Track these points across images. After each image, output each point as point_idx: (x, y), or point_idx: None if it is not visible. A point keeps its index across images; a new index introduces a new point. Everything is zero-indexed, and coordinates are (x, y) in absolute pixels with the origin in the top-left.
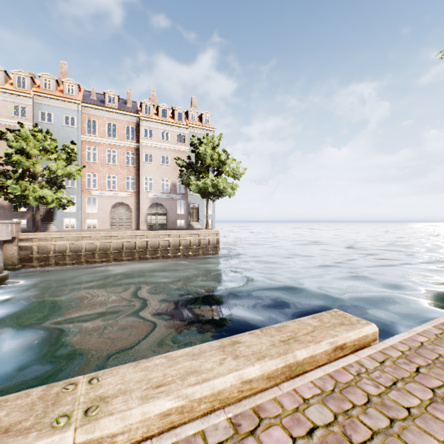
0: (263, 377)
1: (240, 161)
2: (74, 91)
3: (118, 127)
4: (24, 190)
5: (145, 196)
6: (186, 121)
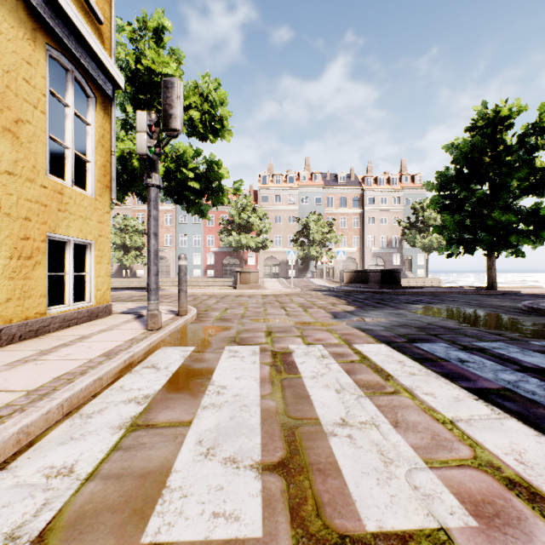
0: (523, 287)
1: None
2: (319, 179)
3: (347, 199)
4: (319, 253)
5: (368, 251)
6: (400, 184)
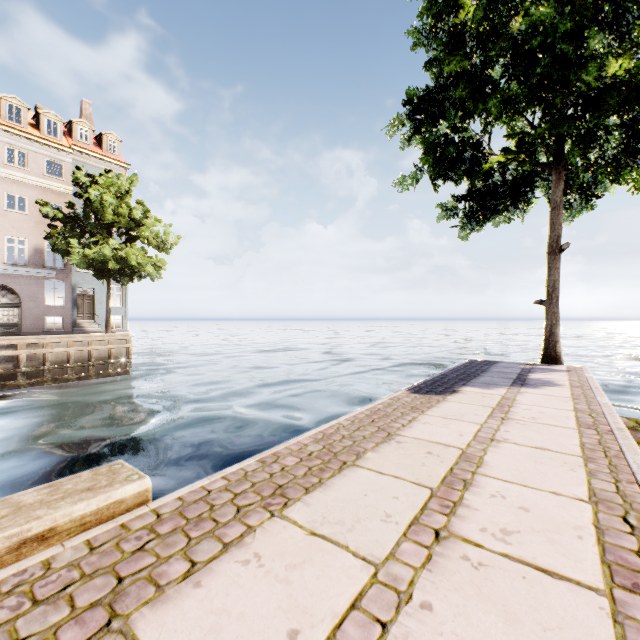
0: None
1: (170, 224)
2: None
3: None
4: None
5: None
6: (69, 140)
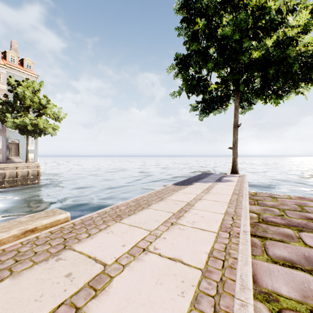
0: None
1: (61, 108)
2: None
3: None
4: None
5: None
6: (4, 61)
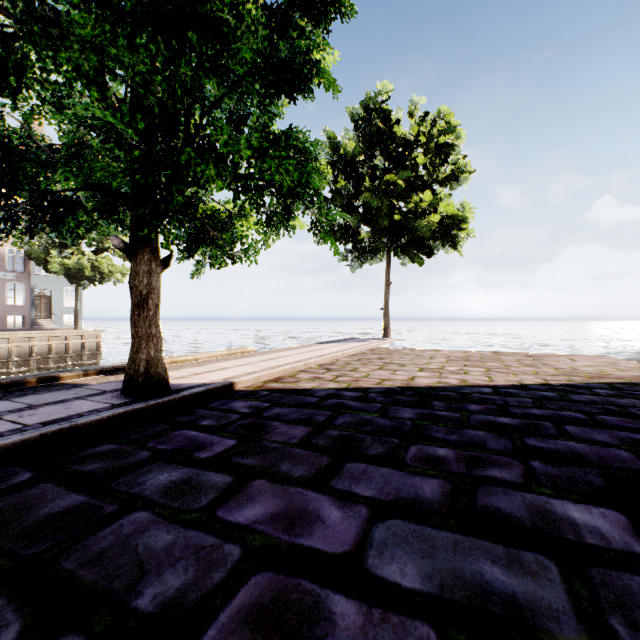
0: (225, 355)
1: None
2: None
3: None
4: None
5: None
6: None
